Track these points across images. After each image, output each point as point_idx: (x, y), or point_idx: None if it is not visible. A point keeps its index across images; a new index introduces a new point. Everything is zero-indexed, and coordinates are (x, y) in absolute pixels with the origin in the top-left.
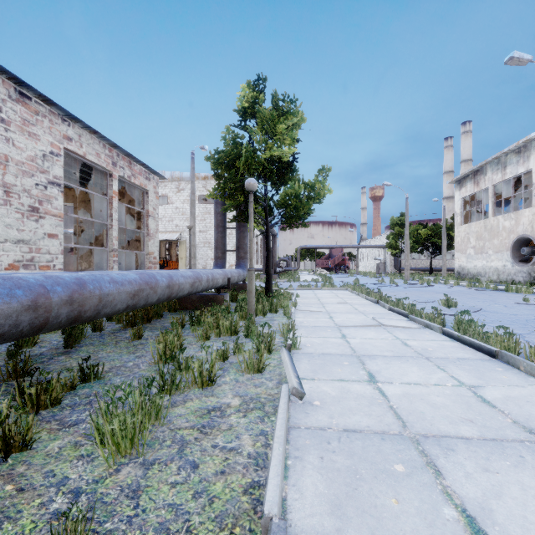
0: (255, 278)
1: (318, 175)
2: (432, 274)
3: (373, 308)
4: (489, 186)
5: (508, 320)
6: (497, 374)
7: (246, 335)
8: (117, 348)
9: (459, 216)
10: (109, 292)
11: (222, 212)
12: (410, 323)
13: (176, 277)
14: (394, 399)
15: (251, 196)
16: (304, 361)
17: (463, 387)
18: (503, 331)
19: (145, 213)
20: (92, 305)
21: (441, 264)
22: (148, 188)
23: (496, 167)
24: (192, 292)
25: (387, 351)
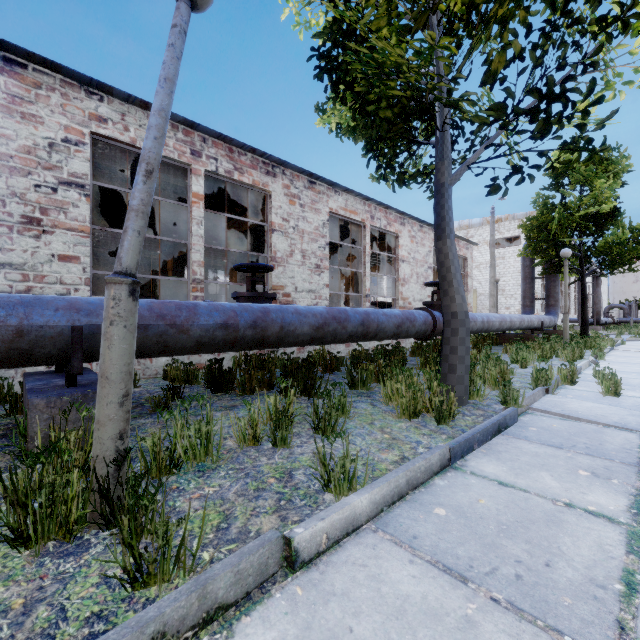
0: None
1: None
2: None
3: None
4: None
5: None
6: None
7: (562, 353)
8: None
9: None
10: (494, 321)
11: (530, 265)
12: None
13: (512, 317)
14: None
15: (565, 261)
16: (605, 362)
17: None
18: None
19: (464, 274)
20: (491, 325)
21: None
22: (467, 256)
23: None
24: (519, 328)
25: None
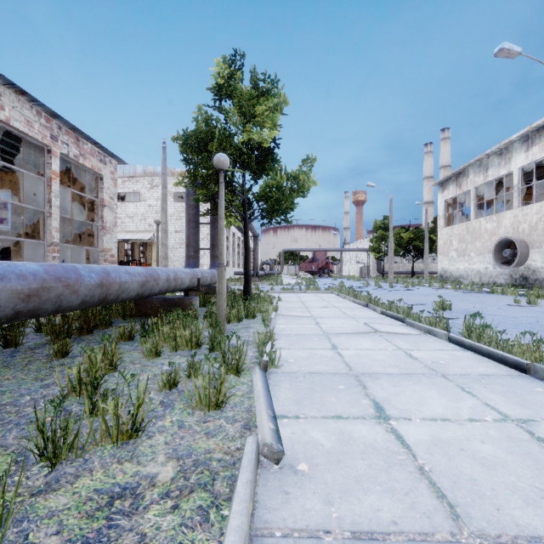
0: (235, 282)
1: (302, 165)
2: (414, 278)
3: (363, 311)
4: (471, 189)
5: (511, 323)
6: (542, 399)
7: (210, 348)
8: (23, 371)
9: (441, 218)
10: None
11: (195, 205)
12: (407, 328)
13: (117, 273)
14: (422, 451)
15: (221, 175)
16: (285, 385)
17: (510, 423)
18: (514, 336)
19: (99, 202)
20: None
21: (422, 268)
22: (103, 173)
23: (479, 169)
24: (144, 294)
25: (391, 366)
